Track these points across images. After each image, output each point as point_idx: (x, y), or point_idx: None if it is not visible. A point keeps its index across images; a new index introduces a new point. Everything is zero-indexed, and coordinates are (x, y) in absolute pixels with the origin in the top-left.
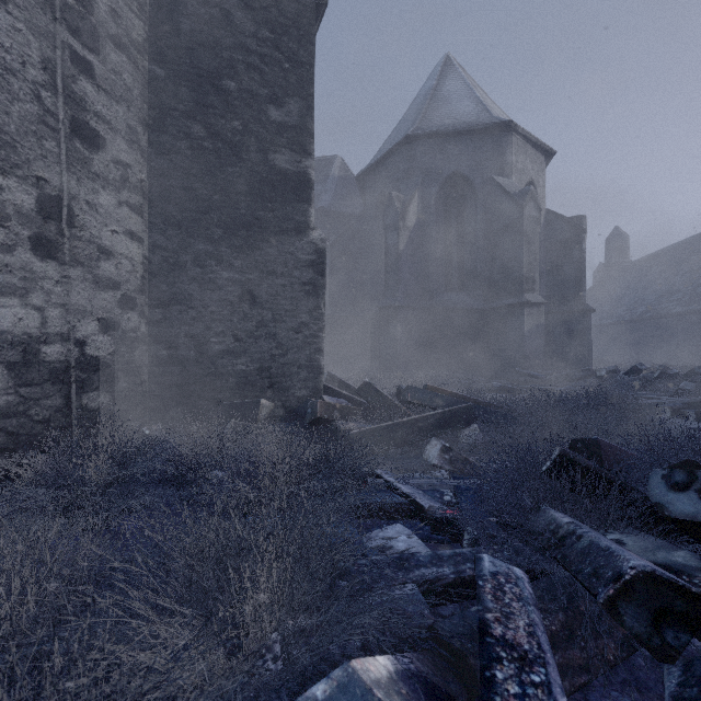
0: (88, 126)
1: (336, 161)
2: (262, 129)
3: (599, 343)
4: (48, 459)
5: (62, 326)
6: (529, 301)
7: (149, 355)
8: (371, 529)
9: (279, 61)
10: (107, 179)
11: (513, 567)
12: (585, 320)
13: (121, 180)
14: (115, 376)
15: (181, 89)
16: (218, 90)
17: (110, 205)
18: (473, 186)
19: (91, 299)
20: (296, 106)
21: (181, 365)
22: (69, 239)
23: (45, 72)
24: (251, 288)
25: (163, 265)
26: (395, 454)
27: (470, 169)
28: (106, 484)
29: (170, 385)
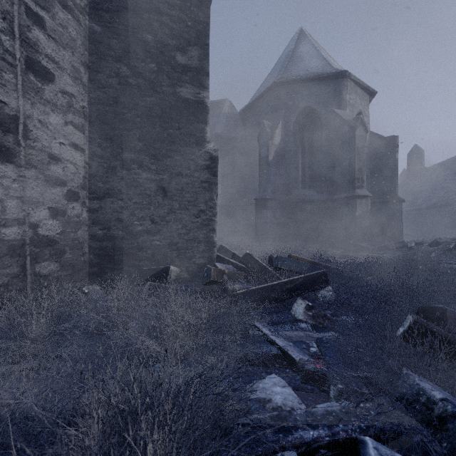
0: (40, 64)
1: (226, 102)
2: (171, 70)
3: (404, 223)
4: (4, 315)
5: (19, 213)
6: (359, 195)
7: (89, 234)
8: (252, 377)
9: (184, 20)
10: (56, 104)
11: (398, 455)
12: (398, 207)
13: (67, 105)
14: (62, 249)
15: (112, 40)
16: (139, 41)
17: (58, 124)
18: (320, 116)
19: (43, 193)
20: (196, 53)
21: (112, 241)
22: (24, 148)
23: (4, 21)
24: (163, 185)
25: (99, 169)
26: (269, 308)
27: (317, 104)
28: (47, 335)
29: (104, 255)
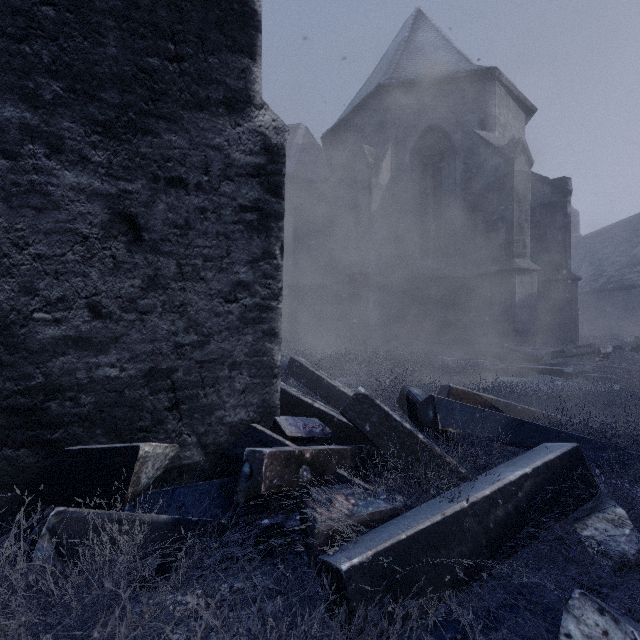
0: None
1: (300, 129)
2: None
3: None
4: None
5: None
6: (521, 267)
7: None
8: None
9: None
10: None
11: None
12: (571, 290)
13: None
14: None
15: None
16: None
17: None
18: (452, 141)
19: None
20: None
21: None
22: None
23: None
24: (130, 210)
25: None
26: None
27: (449, 122)
28: None
29: None
